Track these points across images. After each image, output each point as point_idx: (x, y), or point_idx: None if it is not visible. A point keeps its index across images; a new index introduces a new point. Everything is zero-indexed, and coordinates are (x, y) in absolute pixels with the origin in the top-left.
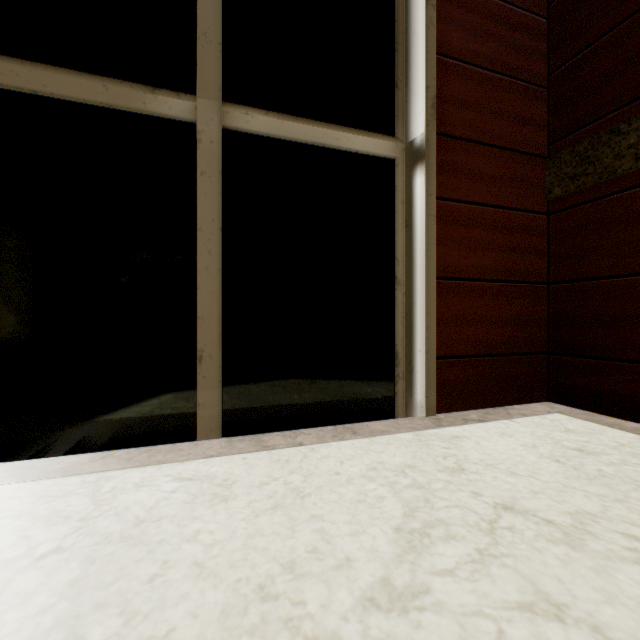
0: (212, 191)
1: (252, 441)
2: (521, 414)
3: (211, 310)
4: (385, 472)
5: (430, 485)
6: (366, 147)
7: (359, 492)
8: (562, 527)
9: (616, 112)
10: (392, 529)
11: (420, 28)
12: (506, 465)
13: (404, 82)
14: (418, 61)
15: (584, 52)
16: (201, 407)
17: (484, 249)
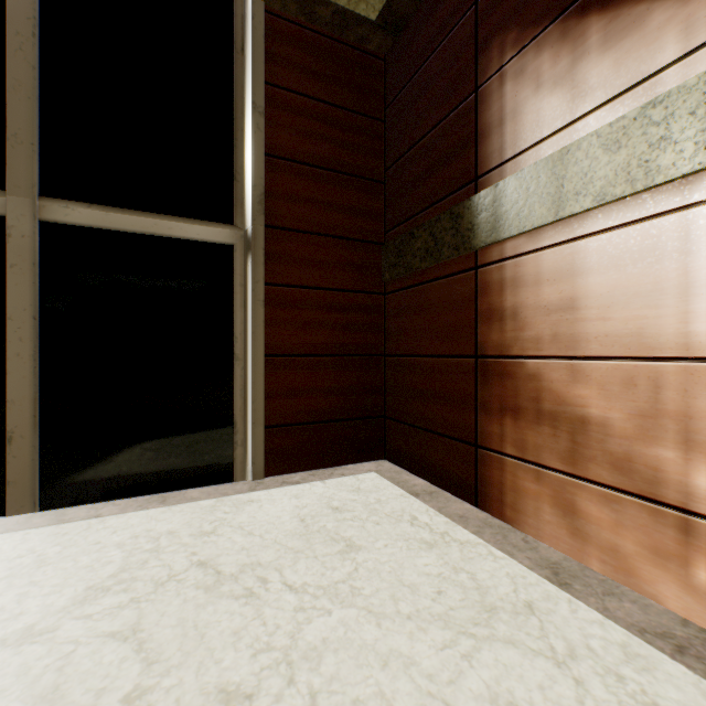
0: (24, 282)
1: (54, 515)
2: (341, 474)
3: (23, 393)
4: (142, 539)
5: (166, 548)
6: (202, 235)
7: (96, 559)
8: (222, 576)
9: (415, 217)
10: (85, 588)
11: (250, 131)
12: (255, 526)
13: (243, 174)
14: (249, 160)
15: (401, 159)
16: (12, 485)
17: (318, 327)
